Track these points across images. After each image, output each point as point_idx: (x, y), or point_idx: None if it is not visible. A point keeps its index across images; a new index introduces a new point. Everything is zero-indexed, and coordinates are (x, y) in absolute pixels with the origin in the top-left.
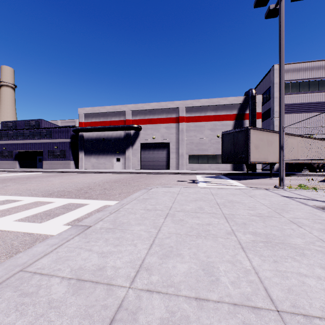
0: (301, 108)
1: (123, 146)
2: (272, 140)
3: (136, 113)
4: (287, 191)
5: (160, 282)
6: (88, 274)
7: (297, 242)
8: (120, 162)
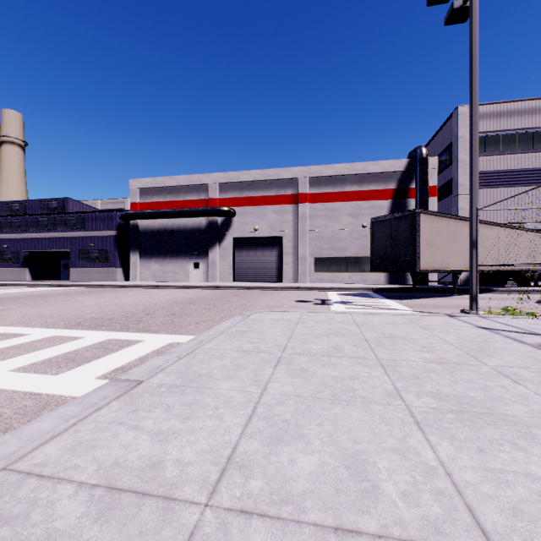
0: (504, 180)
1: (205, 243)
2: (456, 232)
3: (227, 187)
4: (485, 319)
5: (265, 494)
6: (129, 477)
7: (517, 412)
8: (199, 270)
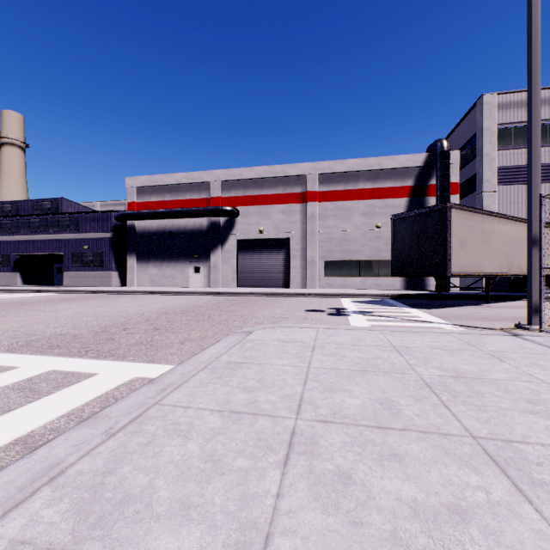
0: None
1: (206, 245)
2: (490, 231)
3: (230, 186)
4: None
5: None
6: None
7: None
8: (200, 275)
